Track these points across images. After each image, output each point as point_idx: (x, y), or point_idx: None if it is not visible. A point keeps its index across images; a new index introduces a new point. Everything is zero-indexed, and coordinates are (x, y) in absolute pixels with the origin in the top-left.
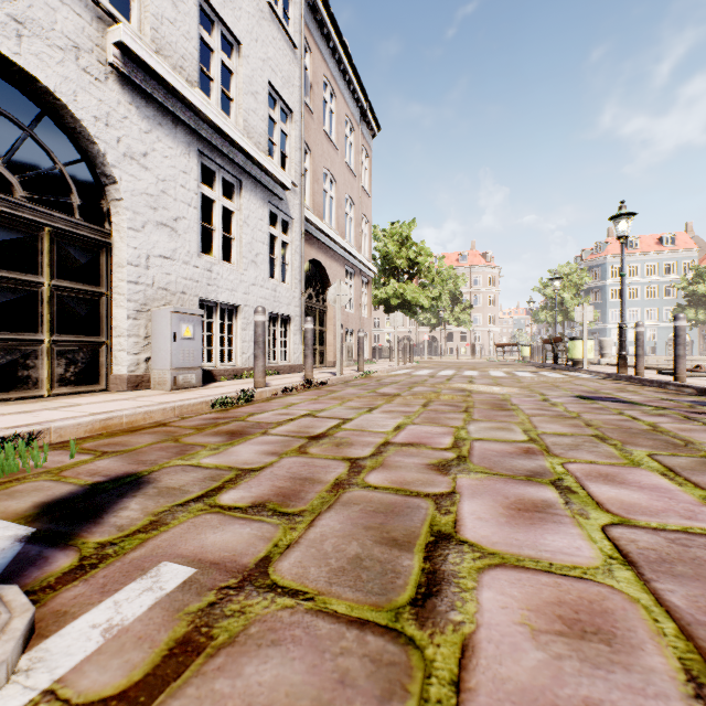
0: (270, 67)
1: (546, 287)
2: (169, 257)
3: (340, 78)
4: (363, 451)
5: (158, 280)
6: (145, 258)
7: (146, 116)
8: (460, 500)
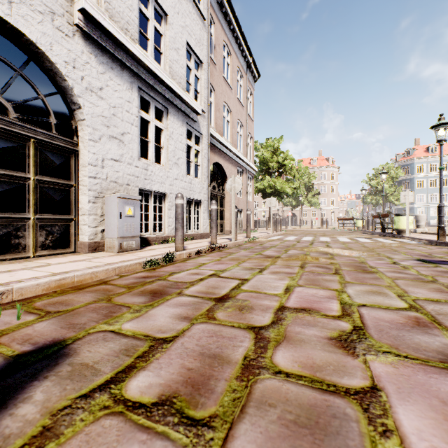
0: (187, 32)
1: (371, 180)
2: (118, 160)
3: (233, 42)
4: (264, 318)
5: (110, 176)
6: (101, 161)
7: (101, 62)
8: (390, 404)
